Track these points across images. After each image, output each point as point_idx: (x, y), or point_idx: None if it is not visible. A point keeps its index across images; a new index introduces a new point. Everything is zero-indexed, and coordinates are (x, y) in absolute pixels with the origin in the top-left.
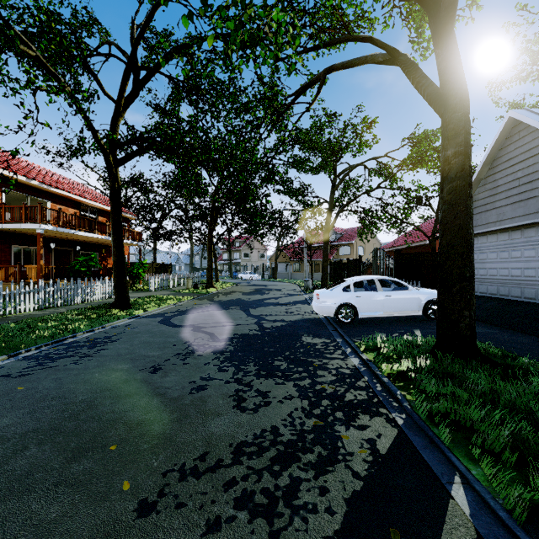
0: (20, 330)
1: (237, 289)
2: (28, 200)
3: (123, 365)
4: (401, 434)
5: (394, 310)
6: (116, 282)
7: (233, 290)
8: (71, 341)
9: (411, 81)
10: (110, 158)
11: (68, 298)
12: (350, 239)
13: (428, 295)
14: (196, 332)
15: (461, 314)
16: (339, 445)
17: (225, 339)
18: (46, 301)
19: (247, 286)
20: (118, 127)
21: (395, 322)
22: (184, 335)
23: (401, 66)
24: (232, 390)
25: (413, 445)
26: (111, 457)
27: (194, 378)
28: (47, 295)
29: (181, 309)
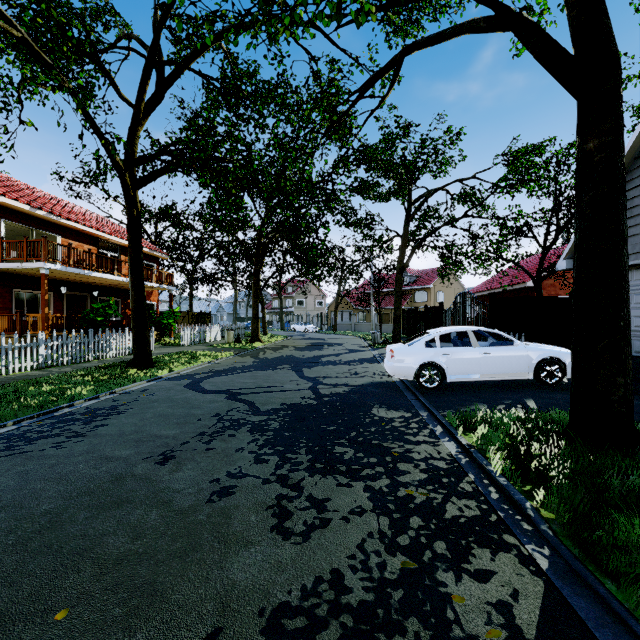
0: (2, 397)
1: (288, 343)
2: (33, 234)
3: (122, 451)
4: (551, 590)
5: (495, 372)
6: (135, 334)
7: (284, 344)
8: (64, 412)
9: (529, 49)
10: (127, 178)
11: (77, 354)
12: (427, 283)
13: (541, 352)
14: (231, 400)
15: (613, 382)
16: (450, 616)
17: (268, 412)
18: (48, 358)
19: (301, 340)
20: (137, 139)
21: (496, 389)
22: (214, 405)
23: (514, 30)
24: (271, 496)
25: (580, 619)
26: (52, 638)
27: (217, 474)
28: (49, 350)
29: (216, 369)
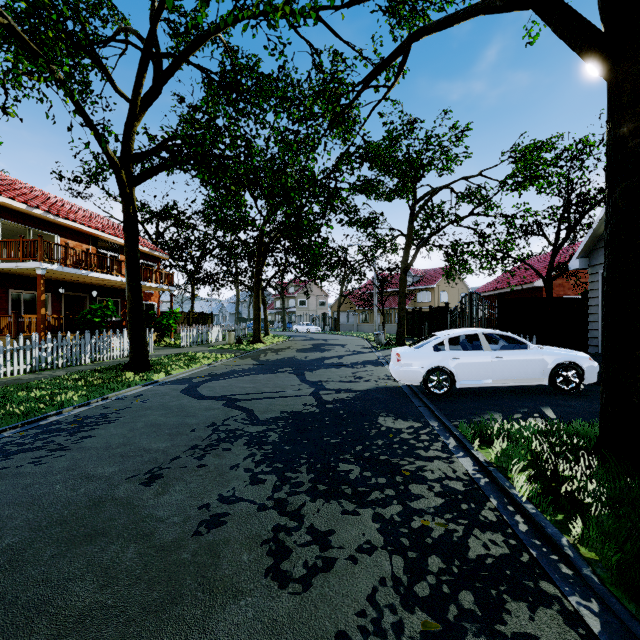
0: None
1: (290, 344)
2: (30, 234)
3: (105, 468)
4: None
5: (507, 377)
6: (131, 336)
7: (286, 345)
8: (51, 421)
9: (552, 26)
10: (122, 174)
11: (73, 357)
12: (431, 283)
13: (556, 356)
14: (228, 407)
15: None
16: None
17: (267, 421)
18: (42, 360)
19: (303, 341)
20: (133, 134)
21: (509, 395)
22: (210, 413)
23: (534, 7)
24: (267, 527)
25: None
26: None
27: (208, 498)
28: (43, 353)
29: (215, 372)
